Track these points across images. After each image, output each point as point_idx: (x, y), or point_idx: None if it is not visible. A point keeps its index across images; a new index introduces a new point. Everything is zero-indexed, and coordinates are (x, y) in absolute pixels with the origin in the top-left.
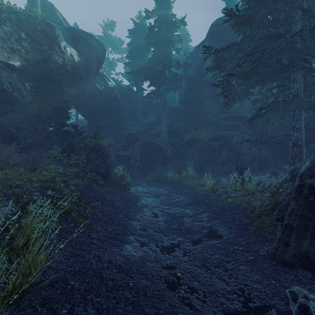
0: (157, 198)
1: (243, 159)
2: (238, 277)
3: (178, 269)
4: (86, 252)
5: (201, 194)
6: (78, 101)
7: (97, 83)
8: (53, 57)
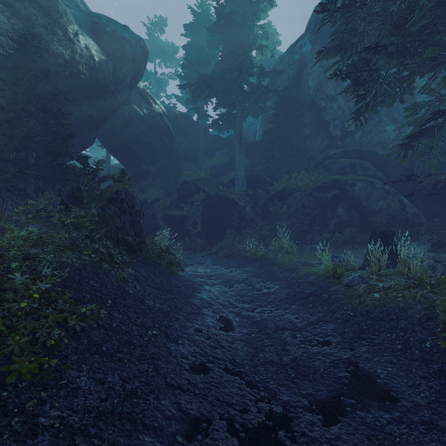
0: (229, 287)
1: (374, 221)
2: None
3: None
4: None
5: (309, 281)
6: (107, 133)
7: (135, 105)
8: (53, 46)
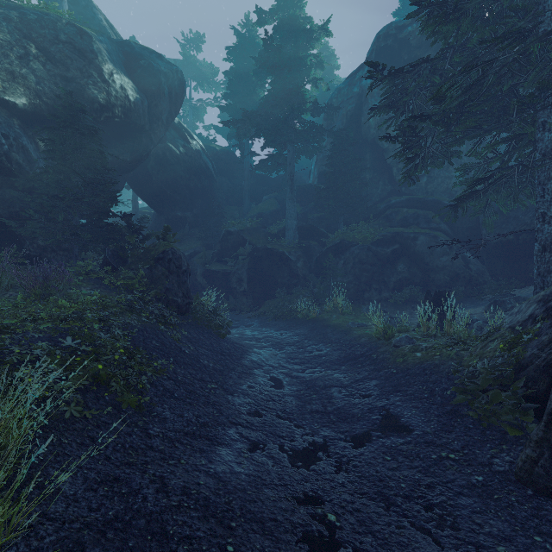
0: (279, 350)
1: (437, 278)
2: (459, 524)
3: (328, 504)
4: (137, 469)
5: (361, 343)
6: (138, 175)
7: (170, 143)
8: (88, 91)
